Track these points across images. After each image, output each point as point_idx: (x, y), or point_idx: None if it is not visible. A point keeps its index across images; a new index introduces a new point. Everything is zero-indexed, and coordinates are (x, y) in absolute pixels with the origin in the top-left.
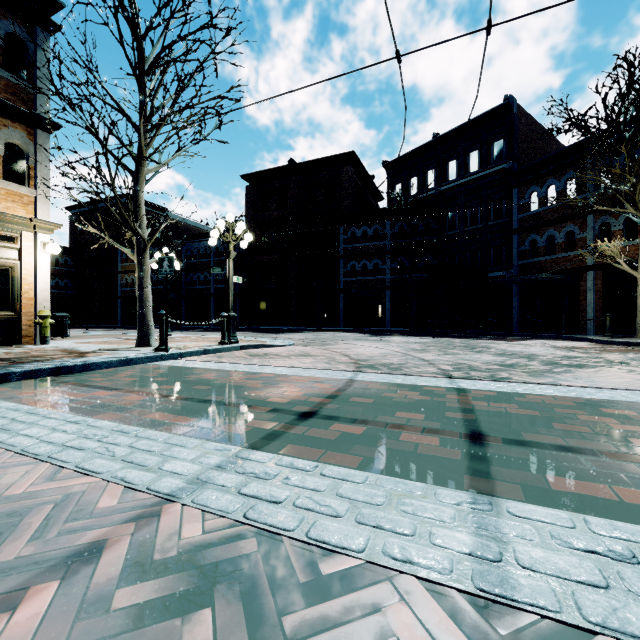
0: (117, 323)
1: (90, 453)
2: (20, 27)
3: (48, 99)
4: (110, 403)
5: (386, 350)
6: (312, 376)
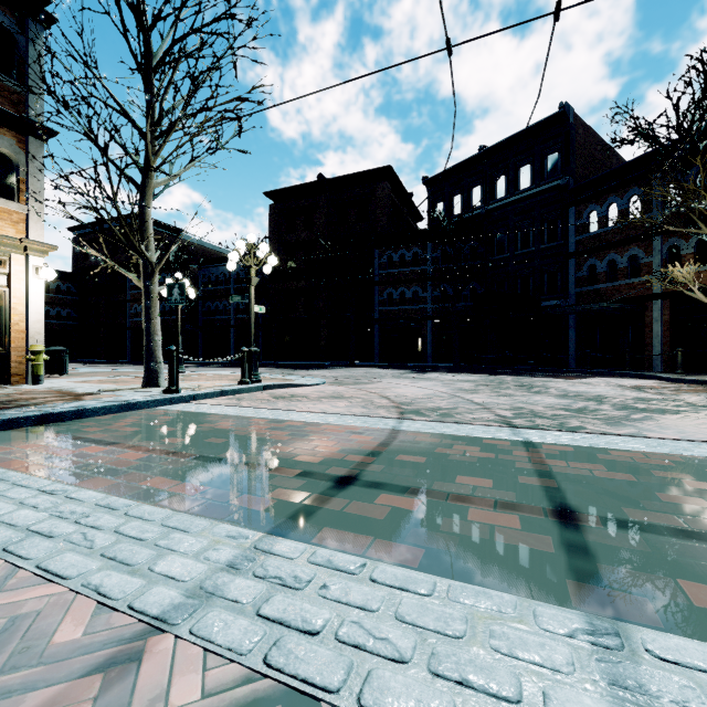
0: (126, 357)
1: (60, 543)
2: (7, 16)
3: (42, 101)
4: (101, 463)
5: (430, 390)
6: (348, 425)
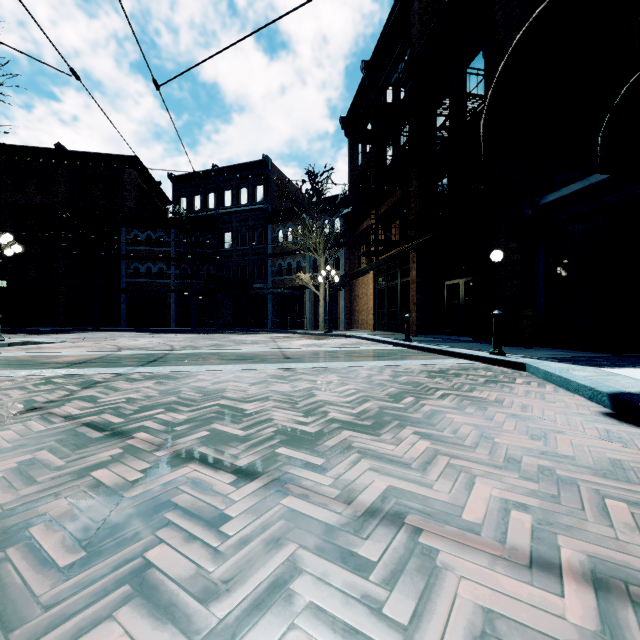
0: None
1: None
2: None
3: None
4: None
5: (151, 342)
6: (84, 354)
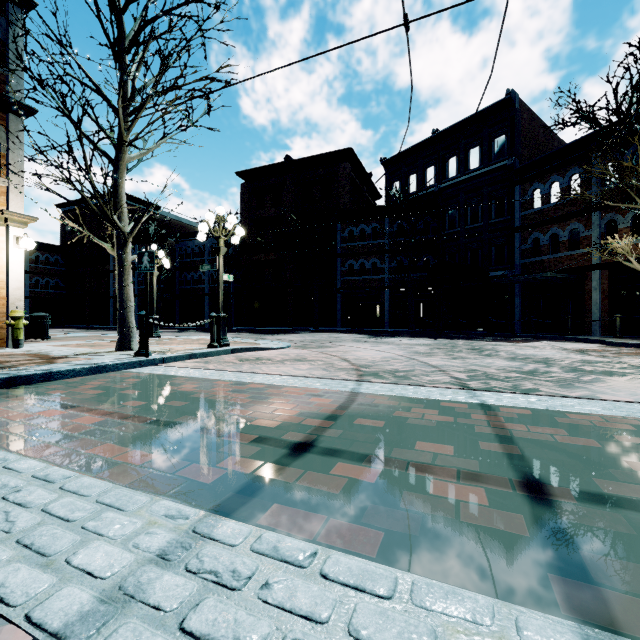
0: (109, 323)
1: None
2: None
3: (22, 81)
4: (53, 428)
5: (388, 353)
6: (308, 387)
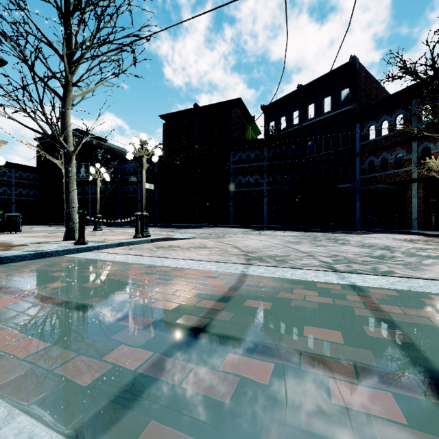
0: None
1: None
2: None
3: None
4: None
5: (268, 242)
6: (206, 270)
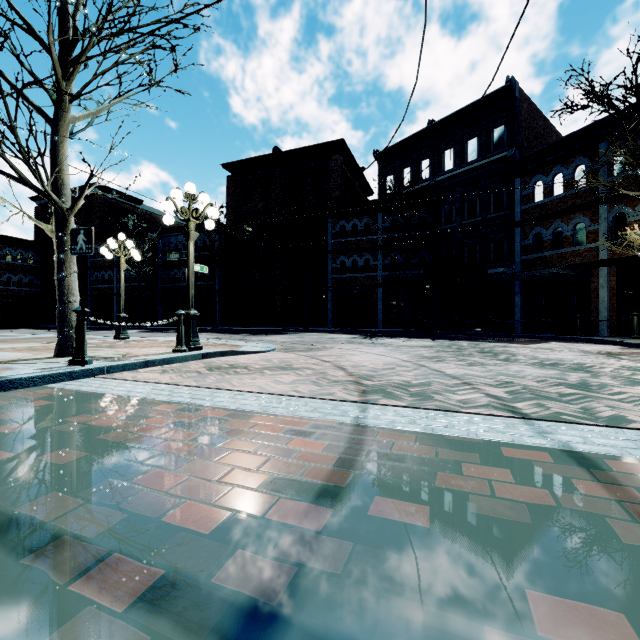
0: (87, 323)
1: None
2: None
3: None
4: None
5: (390, 358)
6: (290, 416)
